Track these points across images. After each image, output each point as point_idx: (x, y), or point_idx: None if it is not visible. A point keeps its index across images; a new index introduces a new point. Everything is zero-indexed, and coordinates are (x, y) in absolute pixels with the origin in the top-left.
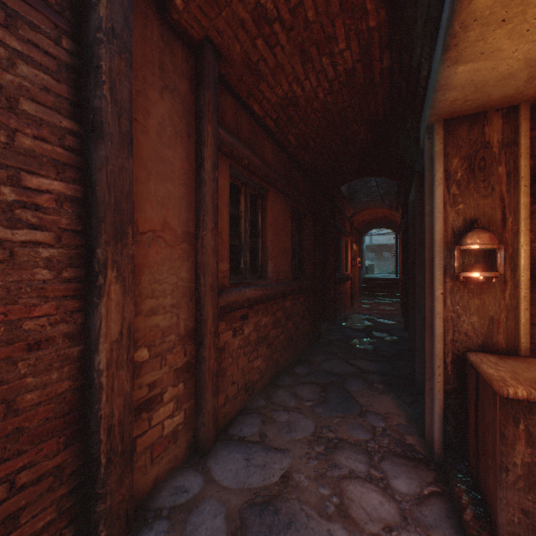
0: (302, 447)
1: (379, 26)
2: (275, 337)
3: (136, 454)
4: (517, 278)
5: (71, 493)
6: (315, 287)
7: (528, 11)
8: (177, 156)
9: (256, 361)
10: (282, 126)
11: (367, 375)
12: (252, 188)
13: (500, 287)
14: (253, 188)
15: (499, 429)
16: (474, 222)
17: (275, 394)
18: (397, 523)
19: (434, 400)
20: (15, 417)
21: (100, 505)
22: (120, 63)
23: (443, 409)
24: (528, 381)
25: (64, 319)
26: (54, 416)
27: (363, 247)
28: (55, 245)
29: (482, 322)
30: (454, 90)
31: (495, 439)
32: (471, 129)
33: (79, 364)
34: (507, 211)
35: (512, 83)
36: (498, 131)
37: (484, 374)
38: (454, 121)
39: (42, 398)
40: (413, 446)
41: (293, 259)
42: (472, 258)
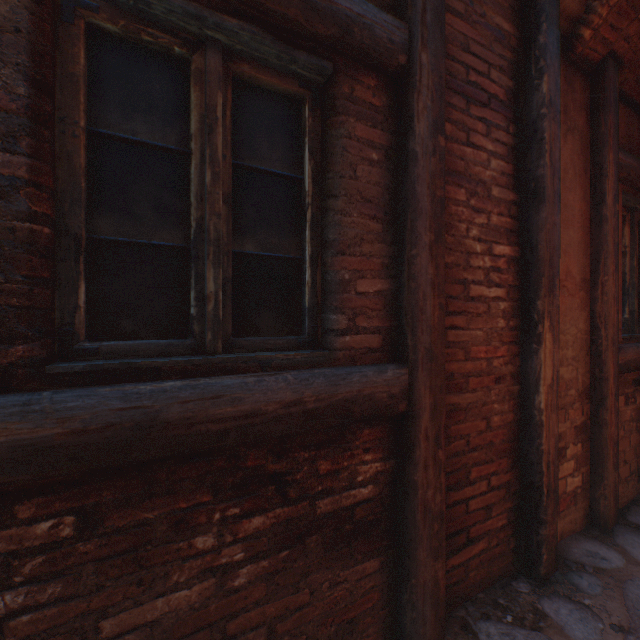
0: None
1: None
2: None
3: None
4: None
5: (512, 509)
6: None
7: None
8: (574, 198)
9: None
10: None
11: None
12: (637, 213)
13: None
14: (638, 212)
15: None
16: None
17: None
18: None
19: None
20: (489, 432)
21: (542, 529)
22: (553, 127)
23: None
24: None
25: (509, 361)
26: (504, 440)
27: None
28: (505, 299)
29: None
30: None
31: None
32: None
33: (516, 401)
34: None
35: None
36: None
37: None
38: None
39: (499, 422)
40: None
41: None
42: None
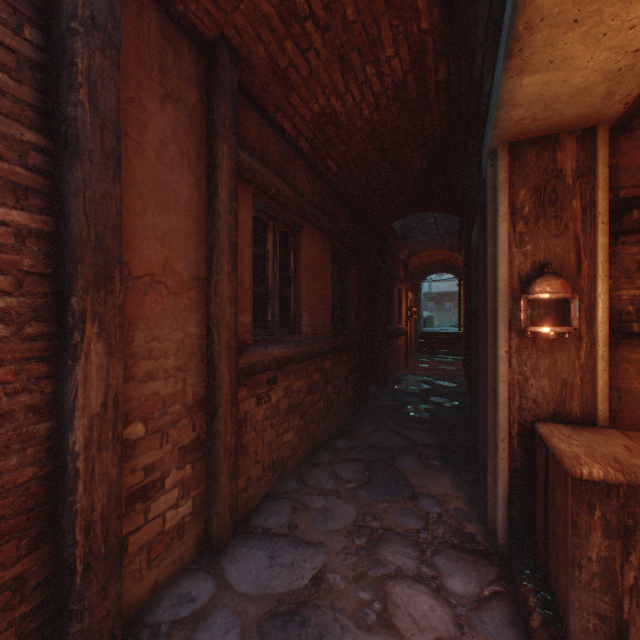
0: (340, 540)
1: (433, 29)
2: (311, 404)
3: (127, 556)
4: (594, 333)
5: (37, 611)
6: (361, 344)
7: (604, 10)
8: (183, 181)
9: (287, 434)
10: (320, 149)
11: (421, 449)
12: (282, 224)
13: (574, 344)
14: (283, 223)
15: (571, 517)
16: (544, 266)
17: (310, 475)
18: (451, 634)
19: (497, 480)
20: None
21: (74, 625)
22: (103, 61)
23: (508, 491)
24: (605, 458)
25: (26, 388)
26: (12, 513)
27: (421, 295)
28: (14, 293)
29: (554, 385)
30: (520, 107)
31: (566, 529)
32: (540, 154)
33: (48, 445)
34: (582, 253)
35: (588, 99)
36: (572, 157)
37: (554, 450)
38: (521, 145)
39: None
40: (473, 536)
41: (334, 309)
42: (542, 309)
